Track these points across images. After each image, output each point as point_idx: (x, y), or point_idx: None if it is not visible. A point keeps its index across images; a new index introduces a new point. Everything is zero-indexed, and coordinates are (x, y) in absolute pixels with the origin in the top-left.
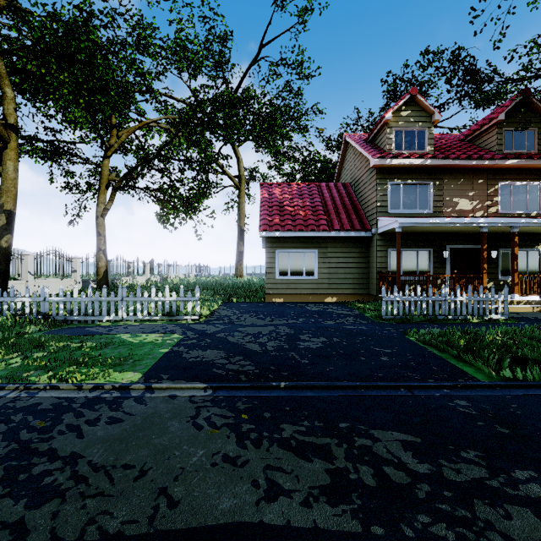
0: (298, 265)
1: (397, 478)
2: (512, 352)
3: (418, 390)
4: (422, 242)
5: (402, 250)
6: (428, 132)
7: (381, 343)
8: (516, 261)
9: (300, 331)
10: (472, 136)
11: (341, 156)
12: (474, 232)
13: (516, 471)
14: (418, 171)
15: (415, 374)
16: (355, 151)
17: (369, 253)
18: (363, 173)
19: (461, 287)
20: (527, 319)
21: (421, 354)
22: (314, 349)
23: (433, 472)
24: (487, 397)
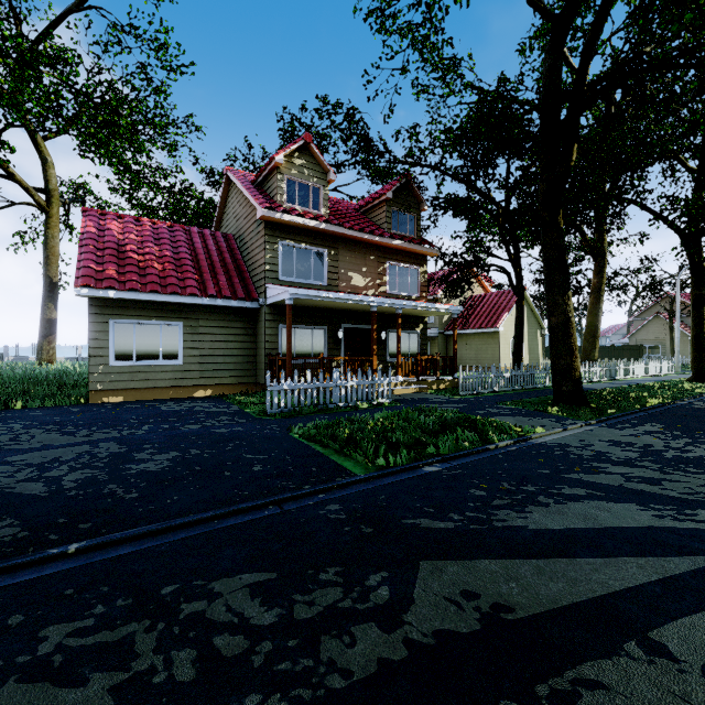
0: (151, 343)
1: (231, 648)
2: (389, 438)
3: (289, 504)
4: (317, 318)
5: (296, 328)
6: (323, 191)
7: (258, 447)
8: (400, 343)
9: (138, 447)
10: (366, 208)
11: (222, 196)
12: (367, 311)
13: (370, 577)
14: (312, 234)
15: (291, 481)
16: (240, 194)
17: (257, 329)
18: (250, 225)
19: (356, 371)
20: (406, 401)
21: (303, 454)
22: (154, 472)
23: (282, 617)
24: (360, 494)
